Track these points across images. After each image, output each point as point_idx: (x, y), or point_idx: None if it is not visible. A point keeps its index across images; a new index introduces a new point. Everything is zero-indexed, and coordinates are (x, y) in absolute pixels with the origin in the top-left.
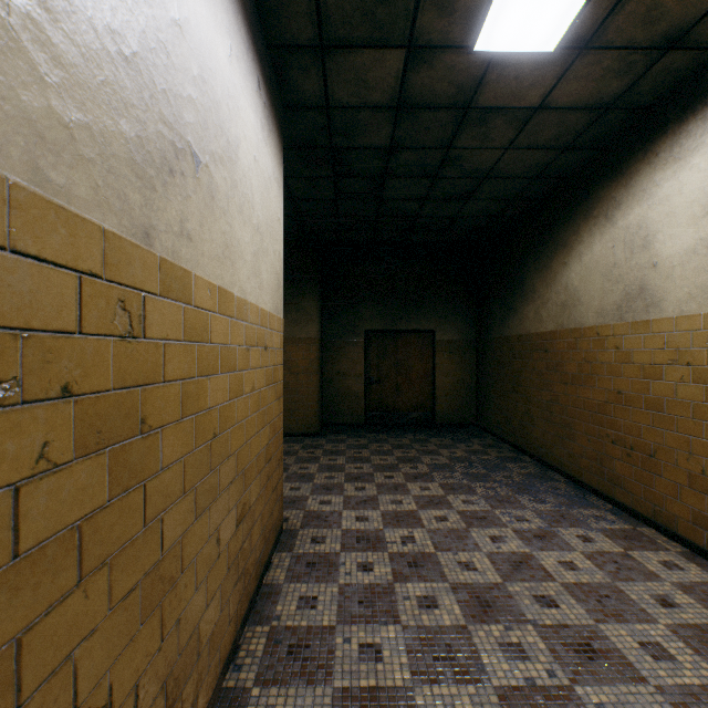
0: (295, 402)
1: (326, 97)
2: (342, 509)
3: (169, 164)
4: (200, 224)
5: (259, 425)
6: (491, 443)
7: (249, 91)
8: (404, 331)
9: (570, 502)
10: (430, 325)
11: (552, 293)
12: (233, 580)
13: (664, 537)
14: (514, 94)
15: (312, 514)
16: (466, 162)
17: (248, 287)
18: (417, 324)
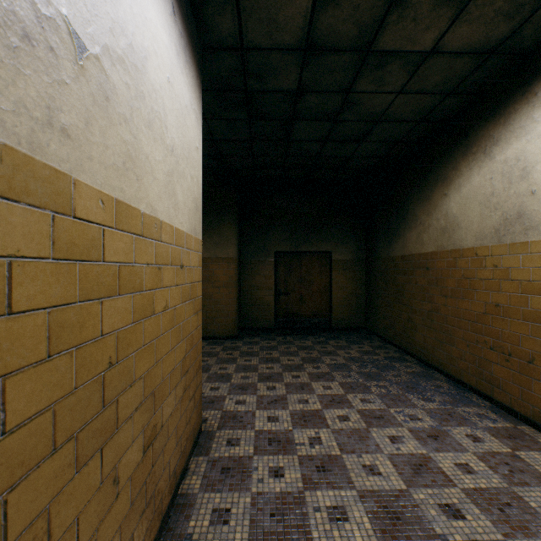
0: (217, 310)
1: (241, 38)
2: (255, 409)
3: (22, 24)
4: (86, 121)
5: (174, 341)
6: (379, 344)
7: (161, 9)
8: (306, 252)
9: (453, 400)
10: (328, 248)
11: (433, 220)
12: (139, 510)
13: None
14: (411, 37)
15: (228, 415)
16: (362, 105)
17: (159, 205)
18: (317, 247)
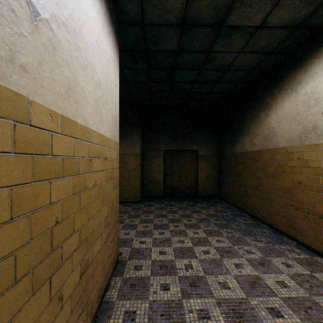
0: (129, 185)
1: (143, 17)
2: (151, 246)
3: None
4: (39, 62)
5: (100, 206)
6: (226, 206)
7: None
8: (183, 150)
9: (273, 241)
10: (196, 147)
11: (260, 130)
12: (77, 315)
13: None
14: (248, 17)
15: (135, 250)
16: (217, 60)
17: (91, 119)
18: (189, 147)
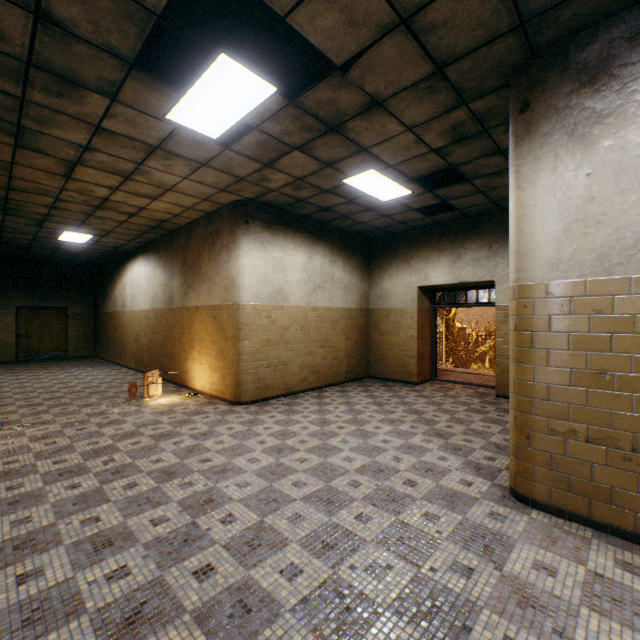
0: None
1: (2, 235)
2: (7, 377)
3: None
4: None
5: None
6: (96, 360)
7: None
8: (47, 307)
9: (108, 367)
10: (65, 305)
11: (113, 298)
12: None
13: (127, 368)
14: (78, 245)
15: None
16: (69, 250)
17: None
18: (56, 304)
